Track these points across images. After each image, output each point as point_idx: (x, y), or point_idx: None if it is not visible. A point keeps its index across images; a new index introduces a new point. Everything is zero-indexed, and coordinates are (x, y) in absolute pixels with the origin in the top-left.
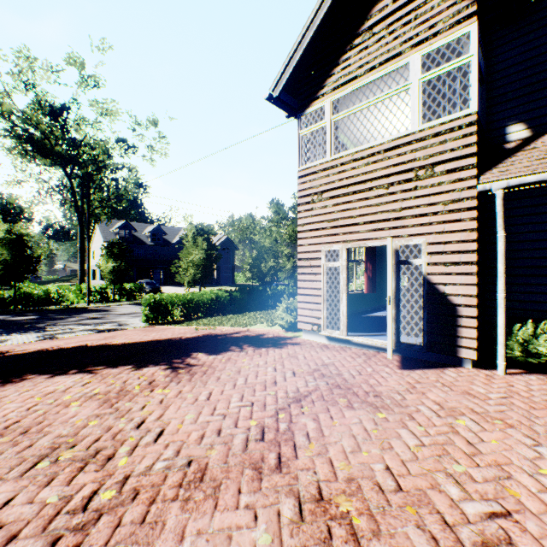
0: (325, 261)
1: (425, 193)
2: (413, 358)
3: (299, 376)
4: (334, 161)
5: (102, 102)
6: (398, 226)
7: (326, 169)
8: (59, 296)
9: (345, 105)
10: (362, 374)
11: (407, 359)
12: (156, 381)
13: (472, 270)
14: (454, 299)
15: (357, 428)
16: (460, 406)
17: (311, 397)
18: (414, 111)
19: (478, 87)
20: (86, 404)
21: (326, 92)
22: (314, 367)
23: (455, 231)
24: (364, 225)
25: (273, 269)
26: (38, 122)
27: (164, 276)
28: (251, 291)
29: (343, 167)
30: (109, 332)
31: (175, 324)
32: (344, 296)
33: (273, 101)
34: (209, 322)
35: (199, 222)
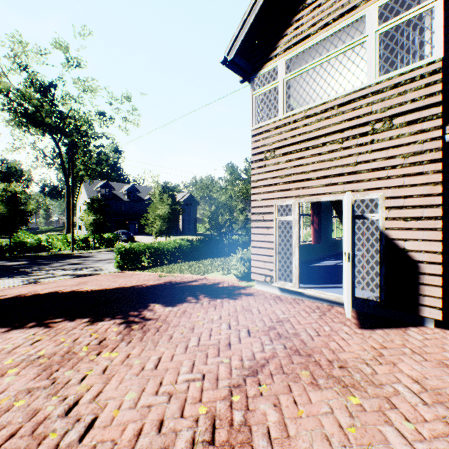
0: (277, 215)
1: (382, 146)
2: (369, 314)
3: (254, 336)
4: (287, 119)
5: (83, 80)
6: (353, 181)
7: (279, 127)
8: (48, 244)
9: (296, 69)
10: (321, 335)
11: (363, 315)
12: (107, 340)
13: (436, 225)
14: (415, 255)
15: (329, 423)
16: (444, 386)
17: (269, 368)
18: (370, 64)
19: (442, 33)
20: (24, 372)
21: (278, 53)
22: (269, 323)
23: (416, 184)
24: (317, 180)
25: (229, 221)
26: (30, 98)
27: (138, 227)
28: (210, 240)
29: (295, 124)
30: (85, 276)
31: (143, 270)
32: (296, 249)
33: (228, 64)
34: (172, 269)
35: (165, 181)
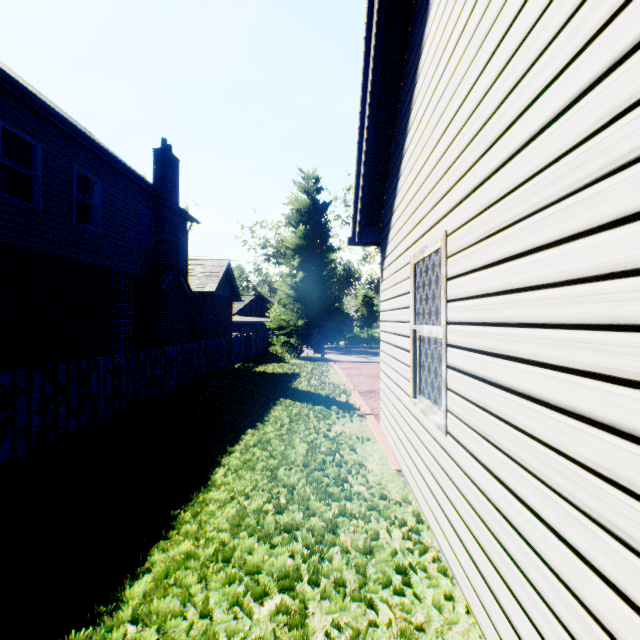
0: None
1: None
2: None
3: None
4: None
5: None
6: None
7: None
8: None
9: None
10: None
11: None
12: None
13: None
14: None
15: None
16: None
17: None
18: None
19: None
20: None
21: None
22: None
23: None
24: None
25: None
26: None
27: None
28: None
29: None
30: None
31: None
32: None
33: None
34: None
35: None
